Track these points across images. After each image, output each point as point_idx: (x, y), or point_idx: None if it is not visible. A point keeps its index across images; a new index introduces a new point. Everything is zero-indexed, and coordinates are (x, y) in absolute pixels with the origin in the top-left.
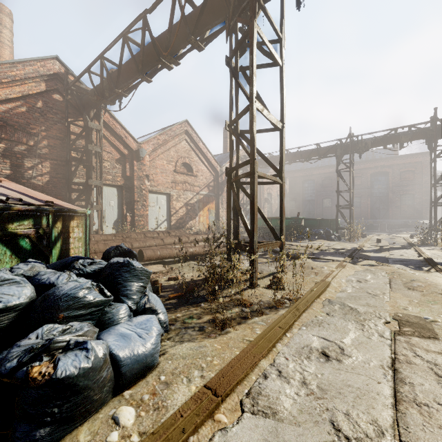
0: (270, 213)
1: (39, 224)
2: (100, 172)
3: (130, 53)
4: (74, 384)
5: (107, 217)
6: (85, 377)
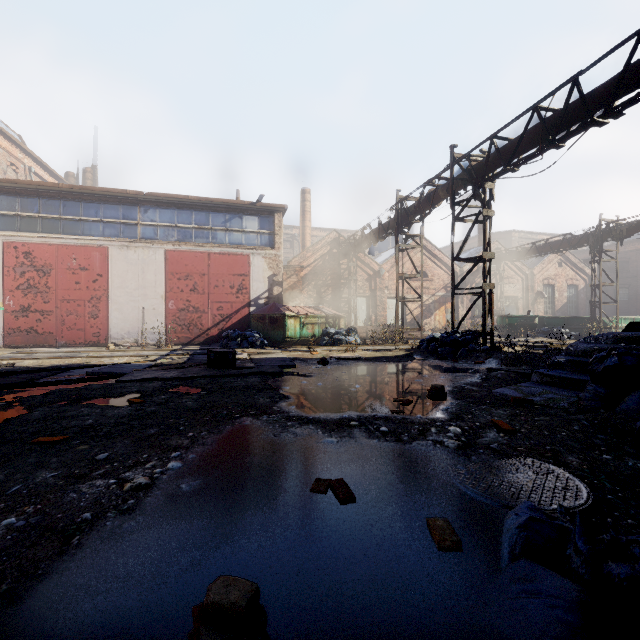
0: (551, 309)
1: (333, 320)
2: (355, 290)
3: (365, 236)
4: (341, 339)
5: (360, 317)
6: (342, 339)
